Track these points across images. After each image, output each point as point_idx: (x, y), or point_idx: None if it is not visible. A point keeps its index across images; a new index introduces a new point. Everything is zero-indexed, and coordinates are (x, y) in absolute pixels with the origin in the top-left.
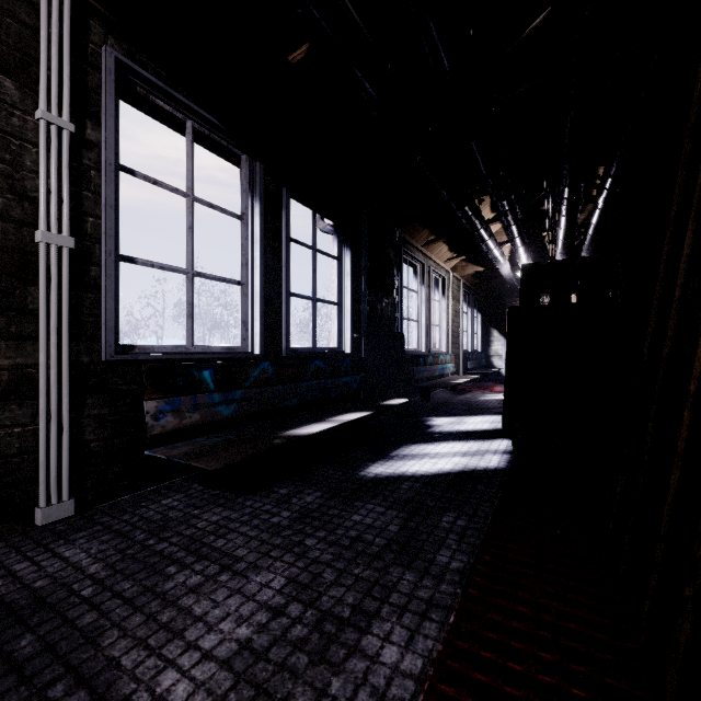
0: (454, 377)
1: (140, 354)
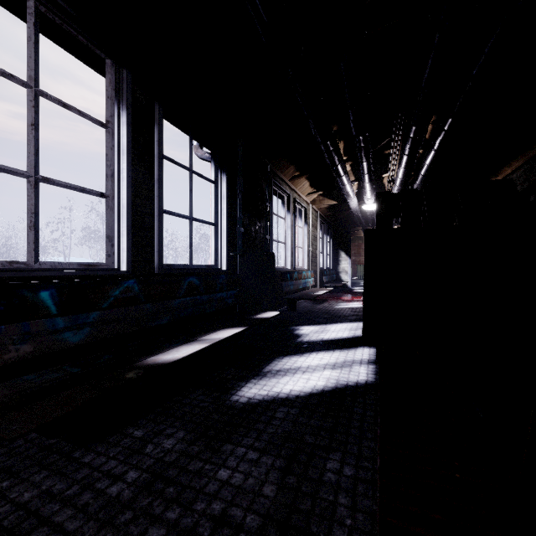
0: (314, 289)
1: None
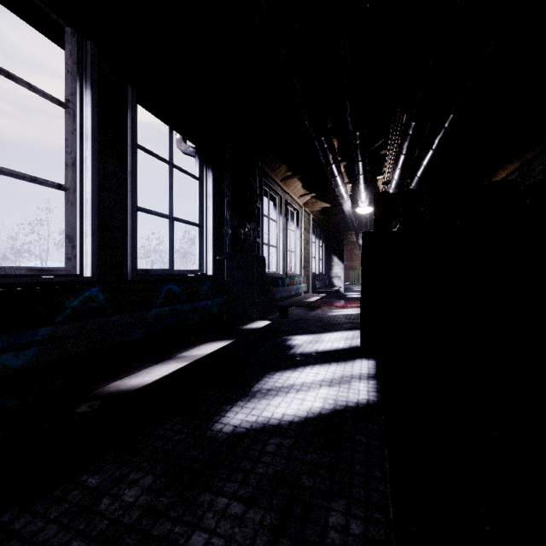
0: (306, 295)
1: None
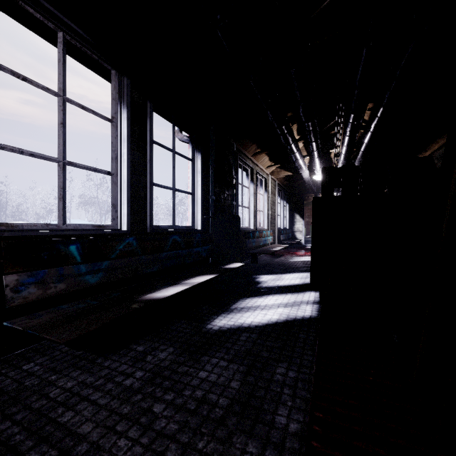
0: (272, 246)
1: (7, 231)
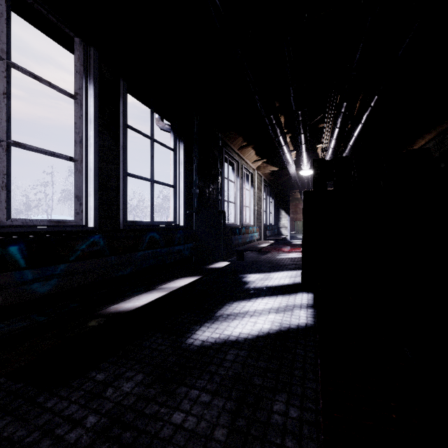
0: (259, 242)
1: None
